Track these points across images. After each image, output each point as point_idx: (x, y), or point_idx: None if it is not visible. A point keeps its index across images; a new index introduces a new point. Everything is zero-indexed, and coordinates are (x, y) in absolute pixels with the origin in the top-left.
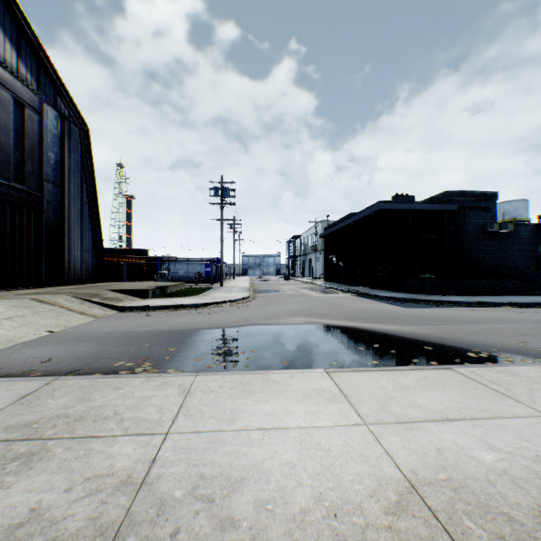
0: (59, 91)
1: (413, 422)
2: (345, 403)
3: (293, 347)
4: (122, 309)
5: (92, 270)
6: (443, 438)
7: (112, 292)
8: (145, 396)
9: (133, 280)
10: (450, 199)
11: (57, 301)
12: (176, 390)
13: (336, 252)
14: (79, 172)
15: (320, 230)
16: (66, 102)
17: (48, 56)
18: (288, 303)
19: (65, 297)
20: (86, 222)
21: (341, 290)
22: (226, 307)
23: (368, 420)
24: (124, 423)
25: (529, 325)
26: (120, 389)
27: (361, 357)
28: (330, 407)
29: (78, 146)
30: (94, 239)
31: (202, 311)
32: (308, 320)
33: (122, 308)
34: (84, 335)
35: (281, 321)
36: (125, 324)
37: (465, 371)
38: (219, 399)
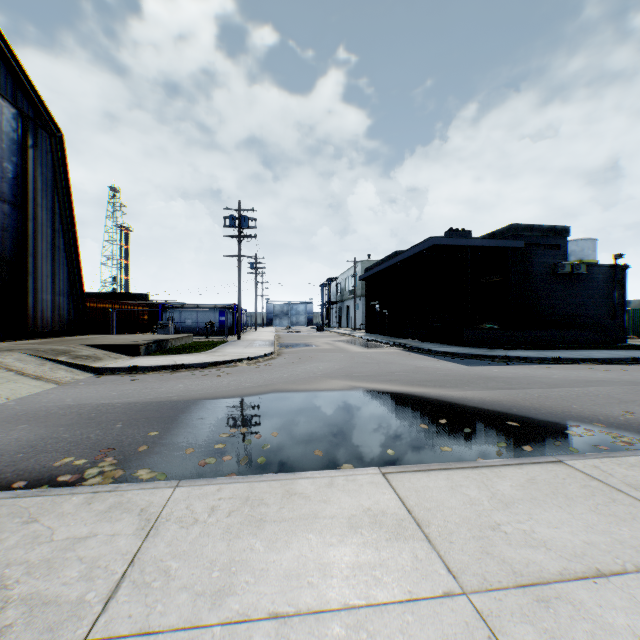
0: (20, 83)
1: (545, 582)
2: (420, 540)
3: (330, 425)
4: (101, 371)
5: (68, 320)
6: (611, 624)
7: (89, 348)
8: (75, 536)
9: (127, 331)
10: (516, 235)
11: (3, 361)
12: (133, 522)
13: (379, 297)
14: (50, 191)
15: (360, 271)
16: (30, 98)
17: (3, 33)
18: (322, 360)
19: (17, 356)
20: (60, 257)
21: (386, 343)
22: (243, 366)
23: (466, 582)
24: (5, 615)
25: (625, 388)
26: (35, 521)
27: (426, 441)
28: (397, 550)
29: (47, 157)
30: (71, 279)
31: (209, 373)
32: (349, 384)
33: (99, 370)
34: (29, 411)
35: (314, 386)
36: (97, 393)
37: (584, 466)
38: (205, 539)
